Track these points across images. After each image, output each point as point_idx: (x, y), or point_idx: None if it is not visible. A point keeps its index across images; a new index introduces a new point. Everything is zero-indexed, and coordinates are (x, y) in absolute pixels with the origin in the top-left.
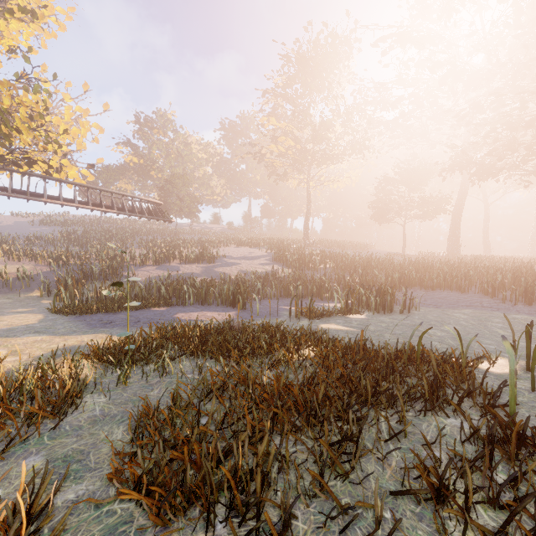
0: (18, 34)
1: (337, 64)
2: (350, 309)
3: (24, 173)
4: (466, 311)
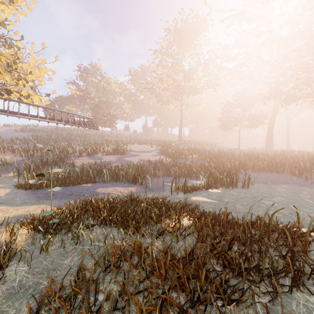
0: (1, 12)
1: (198, 34)
2: (210, 185)
3: (5, 99)
4: (284, 186)
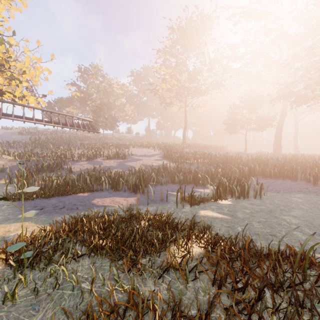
0: None
1: (203, 32)
2: (219, 196)
3: None
4: (299, 195)
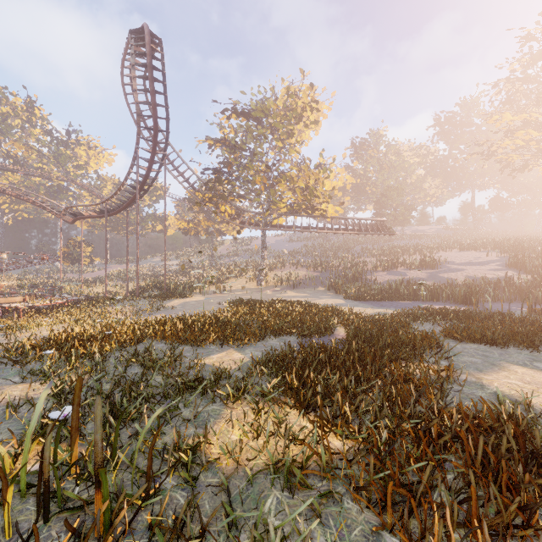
0: (309, 137)
1: None
2: None
3: (308, 216)
4: None
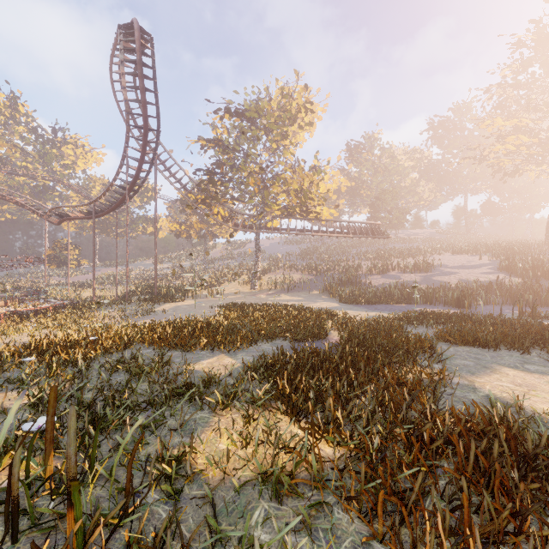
0: (304, 139)
1: None
2: None
3: (302, 219)
4: None
